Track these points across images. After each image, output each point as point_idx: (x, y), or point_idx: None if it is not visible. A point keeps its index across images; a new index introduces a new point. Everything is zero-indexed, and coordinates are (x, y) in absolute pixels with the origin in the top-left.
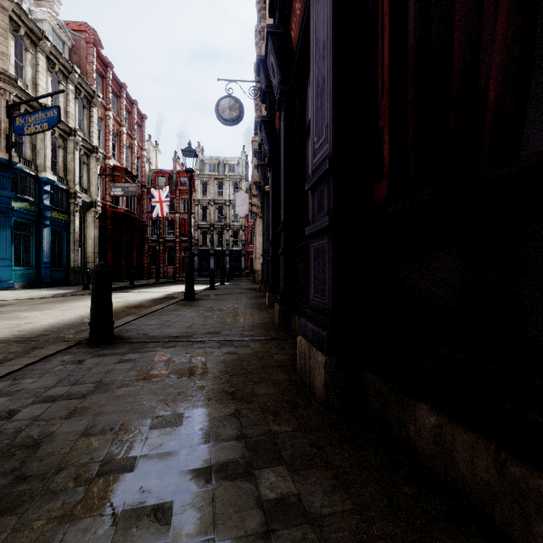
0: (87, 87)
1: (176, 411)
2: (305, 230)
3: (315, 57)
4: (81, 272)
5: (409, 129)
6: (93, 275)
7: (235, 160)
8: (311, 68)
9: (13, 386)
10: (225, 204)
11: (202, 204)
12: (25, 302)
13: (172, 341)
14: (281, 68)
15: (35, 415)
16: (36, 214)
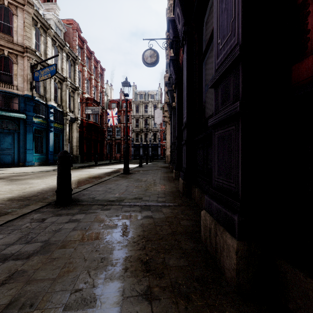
0: (73, 54)
1: (94, 284)
2: (209, 121)
3: None
4: None
5: None
6: (58, 158)
7: (154, 92)
8: None
9: None
10: (148, 117)
11: (136, 118)
12: (37, 173)
13: (109, 204)
14: (184, 14)
15: None
16: (46, 125)
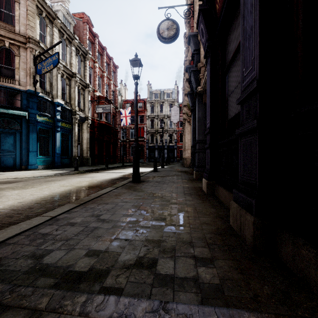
0: (83, 48)
1: None
2: None
3: None
4: (80, 159)
5: None
6: None
7: (170, 90)
8: None
9: None
10: (164, 117)
11: (150, 118)
12: (31, 179)
13: (50, 310)
14: None
15: None
16: (52, 124)
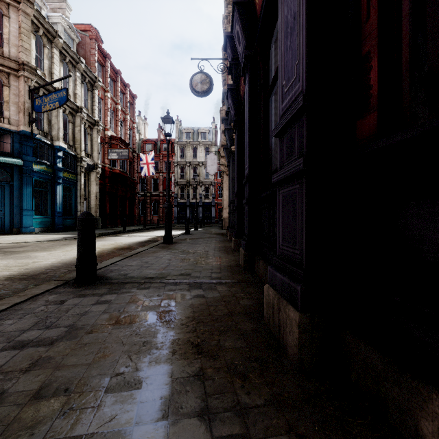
0: (91, 74)
1: (137, 368)
2: (273, 177)
3: None
4: None
5: (403, 50)
6: (79, 222)
7: (206, 129)
8: (279, 11)
9: None
10: (198, 164)
11: (180, 165)
12: (40, 244)
13: (147, 282)
14: (246, 34)
15: None
16: (52, 174)
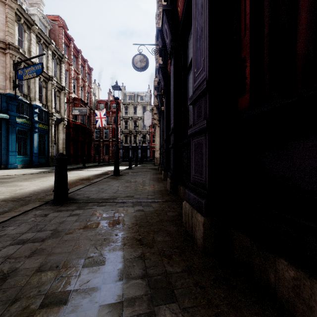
0: (59, 52)
1: (101, 253)
2: (188, 131)
3: (195, 15)
4: None
5: (265, 56)
6: (56, 160)
7: (144, 93)
8: (192, 23)
9: (1, 232)
10: (138, 119)
11: (124, 119)
12: (23, 176)
13: (104, 202)
14: (171, 31)
15: (9, 254)
16: (30, 125)
